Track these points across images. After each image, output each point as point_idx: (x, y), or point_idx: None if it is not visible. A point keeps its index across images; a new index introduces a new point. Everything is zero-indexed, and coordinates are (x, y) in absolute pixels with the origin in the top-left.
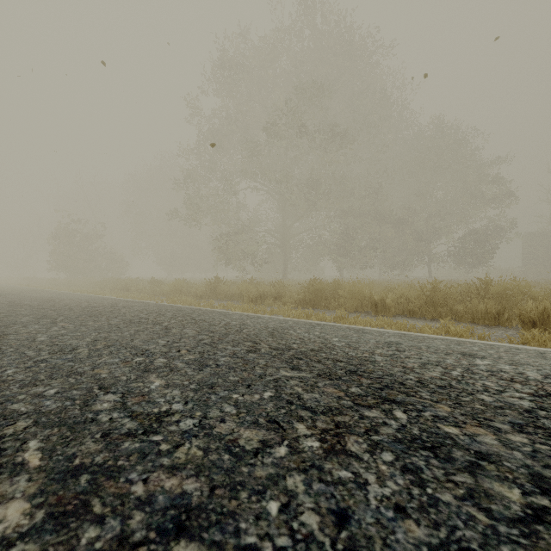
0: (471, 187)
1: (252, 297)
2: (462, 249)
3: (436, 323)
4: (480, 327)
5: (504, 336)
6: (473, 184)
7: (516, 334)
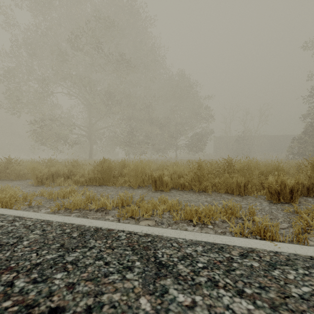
0: (195, 111)
1: (42, 177)
2: (192, 143)
3: (205, 196)
4: (238, 198)
5: (267, 209)
6: (196, 109)
7: (270, 205)
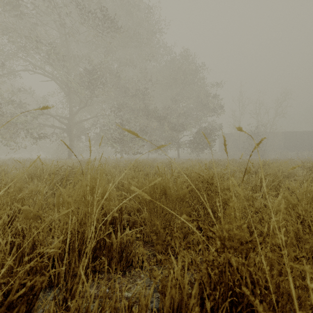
0: (201, 100)
1: None
2: (198, 139)
3: None
4: None
5: None
6: (203, 99)
7: None
